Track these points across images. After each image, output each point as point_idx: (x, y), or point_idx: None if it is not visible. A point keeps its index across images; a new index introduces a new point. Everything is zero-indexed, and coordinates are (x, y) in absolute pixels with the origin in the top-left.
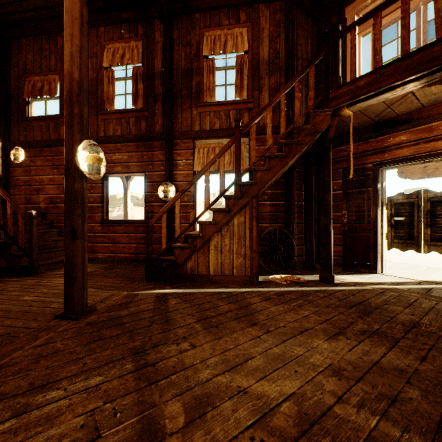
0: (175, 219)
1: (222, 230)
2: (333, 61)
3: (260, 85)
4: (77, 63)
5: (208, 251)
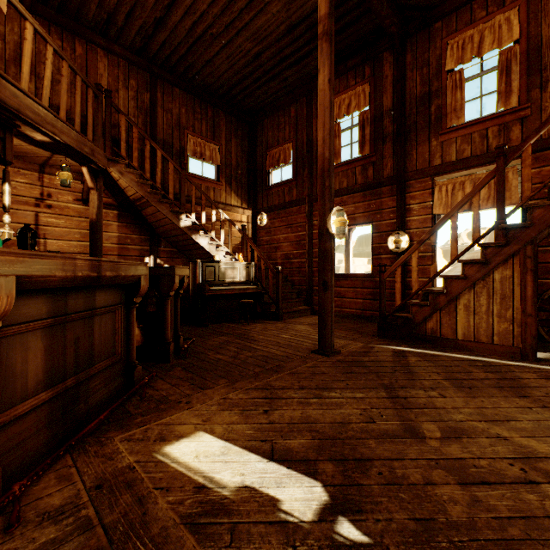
0: (407, 273)
1: (476, 286)
2: None
3: (543, 80)
4: (327, 145)
5: (455, 311)
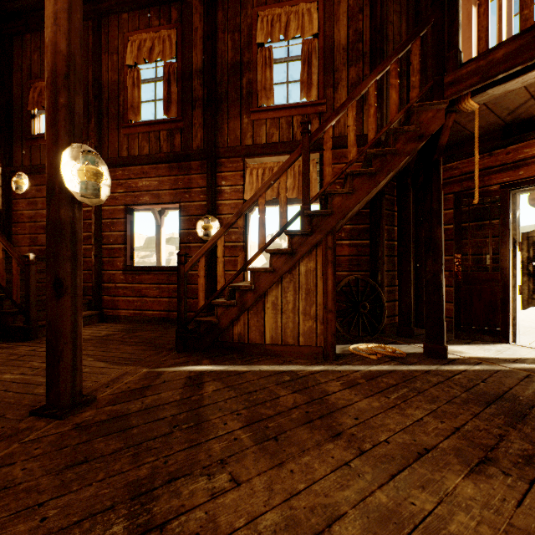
0: None
1: (283, 280)
2: (449, 29)
3: (335, 81)
4: (63, 29)
5: (264, 310)
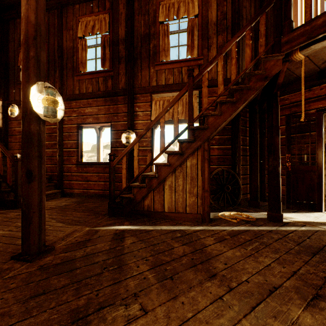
0: None
1: (176, 171)
2: (284, 7)
3: (209, 44)
4: (32, 7)
5: (163, 190)
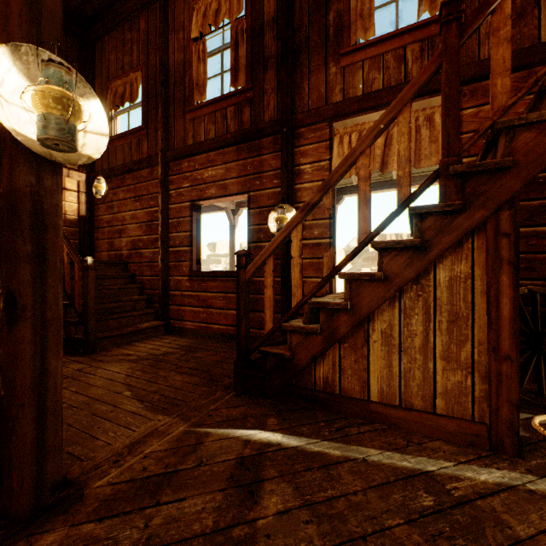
0: None
1: (403, 295)
2: None
3: None
4: None
5: (367, 345)
